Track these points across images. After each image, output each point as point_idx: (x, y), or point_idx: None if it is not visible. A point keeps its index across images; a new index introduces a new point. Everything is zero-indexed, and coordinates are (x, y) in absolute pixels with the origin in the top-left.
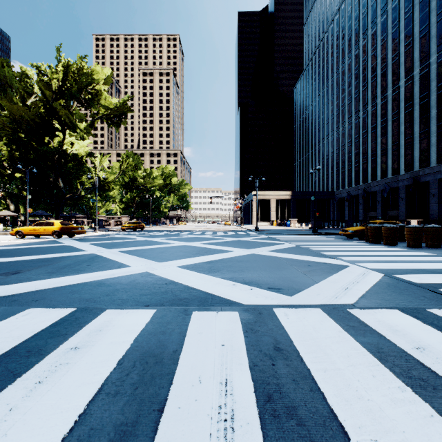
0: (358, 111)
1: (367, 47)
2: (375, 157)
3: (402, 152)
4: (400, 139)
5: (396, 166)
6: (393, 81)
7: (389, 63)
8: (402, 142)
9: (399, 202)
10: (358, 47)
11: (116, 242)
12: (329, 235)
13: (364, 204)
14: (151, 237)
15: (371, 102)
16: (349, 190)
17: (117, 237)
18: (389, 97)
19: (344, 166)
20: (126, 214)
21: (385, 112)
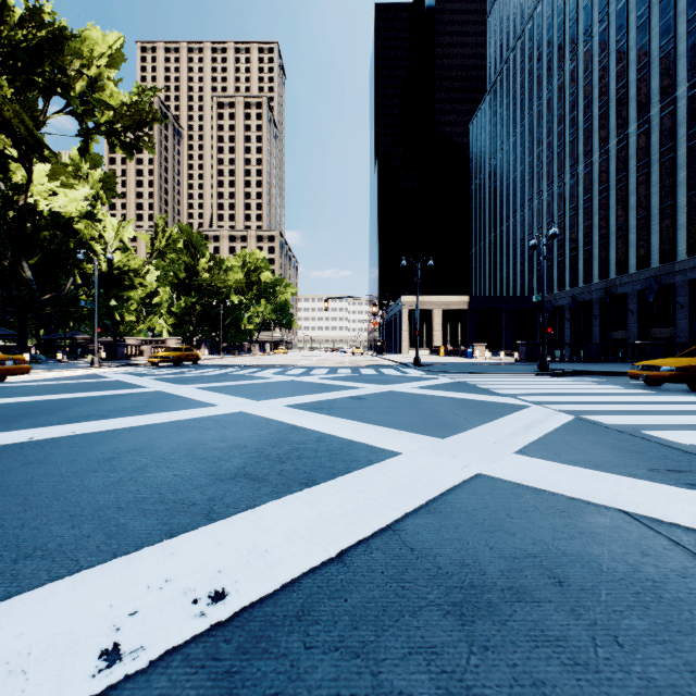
0: (591, 152)
1: (608, 35)
2: (625, 231)
3: (681, 219)
4: (677, 195)
5: (668, 245)
6: (662, 89)
7: (655, 59)
8: (683, 201)
9: (675, 312)
10: (591, 39)
11: (60, 400)
12: (580, 375)
13: (603, 317)
14: (183, 383)
15: (617, 133)
16: (573, 292)
17: (103, 383)
18: (653, 119)
19: (562, 250)
20: (179, 335)
21: (645, 149)
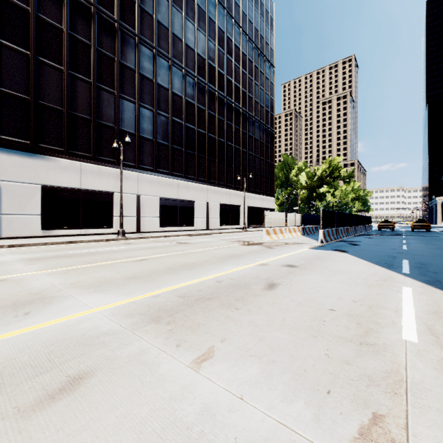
0: None
1: None
2: None
3: None
4: None
5: None
6: None
7: None
8: None
9: None
10: None
11: None
12: None
13: None
14: None
15: None
16: None
17: None
18: None
19: None
20: None
21: None
